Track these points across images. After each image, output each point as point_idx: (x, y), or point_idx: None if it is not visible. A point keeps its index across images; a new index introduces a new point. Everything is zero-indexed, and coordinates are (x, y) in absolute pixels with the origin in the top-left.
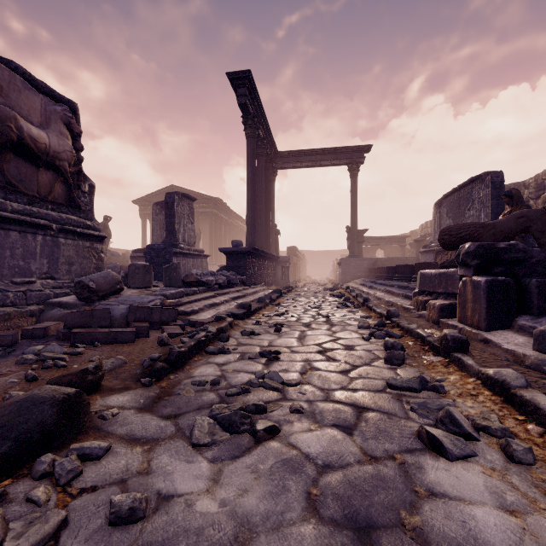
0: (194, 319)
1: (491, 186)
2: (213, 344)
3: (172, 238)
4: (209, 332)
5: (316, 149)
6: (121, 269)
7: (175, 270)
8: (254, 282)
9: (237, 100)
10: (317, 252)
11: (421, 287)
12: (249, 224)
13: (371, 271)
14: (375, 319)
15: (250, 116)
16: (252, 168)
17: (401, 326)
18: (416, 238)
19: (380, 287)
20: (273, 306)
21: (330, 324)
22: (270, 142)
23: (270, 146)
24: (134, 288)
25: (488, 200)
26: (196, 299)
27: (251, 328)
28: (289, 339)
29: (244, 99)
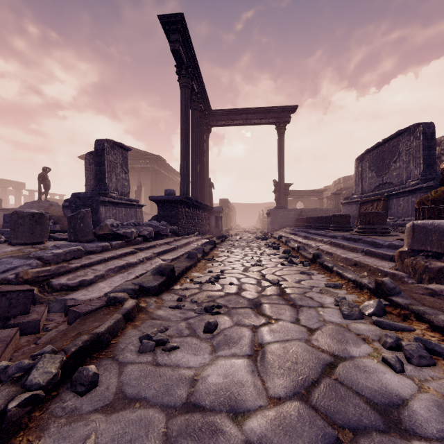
0: (74, 300)
1: (423, 137)
2: (44, 410)
3: (102, 186)
4: (26, 386)
5: (247, 108)
6: (51, 218)
7: (82, 220)
8: (188, 232)
9: (170, 46)
10: (245, 204)
11: (415, 245)
12: (183, 174)
13: (298, 221)
14: (350, 290)
15: (184, 66)
16: (185, 118)
17: (434, 322)
18: (335, 191)
19: (319, 237)
20: (206, 262)
21: (291, 303)
22: (204, 99)
23: (205, 103)
24: (15, 245)
25: (419, 151)
26: (100, 259)
27: (165, 317)
28: (234, 369)
29: (177, 45)
